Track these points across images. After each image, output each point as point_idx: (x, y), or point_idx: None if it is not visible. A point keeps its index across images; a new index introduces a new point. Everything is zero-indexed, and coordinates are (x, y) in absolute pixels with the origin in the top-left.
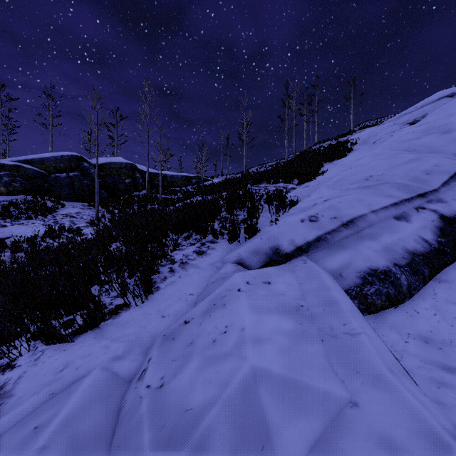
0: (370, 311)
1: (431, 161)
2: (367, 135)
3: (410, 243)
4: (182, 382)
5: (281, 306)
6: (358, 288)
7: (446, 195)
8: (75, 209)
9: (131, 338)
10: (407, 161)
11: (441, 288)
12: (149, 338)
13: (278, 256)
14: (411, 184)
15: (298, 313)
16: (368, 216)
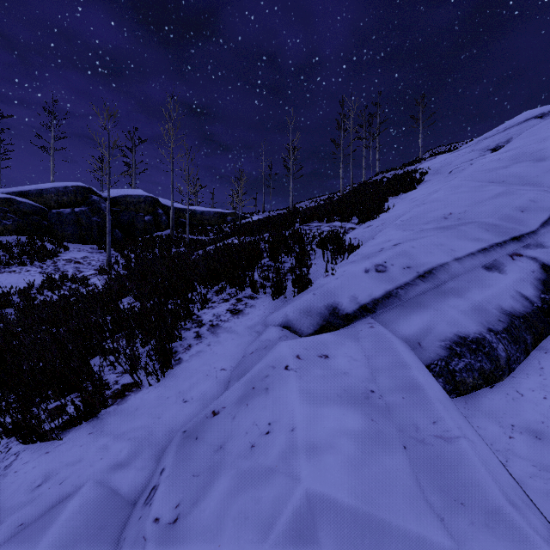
0: (459, 392)
1: (526, 195)
2: (439, 164)
3: (507, 301)
4: (205, 515)
5: (344, 391)
6: (442, 362)
7: (547, 238)
8: (81, 252)
9: (140, 435)
10: (495, 195)
11: (549, 360)
12: (164, 434)
13: (336, 317)
14: (502, 224)
15: (368, 403)
16: (450, 266)
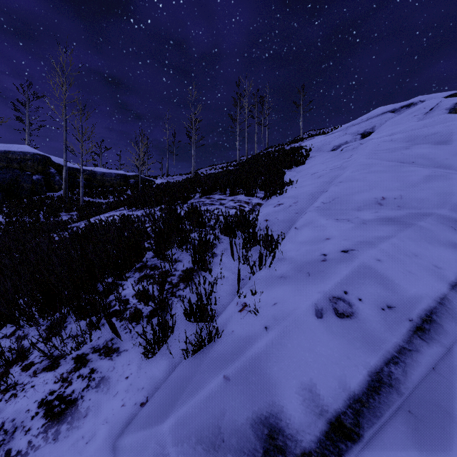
0: None
1: None
2: (320, 143)
3: None
4: None
5: None
6: None
7: None
8: None
9: None
10: (425, 178)
11: None
12: None
13: None
14: None
15: None
16: (451, 302)
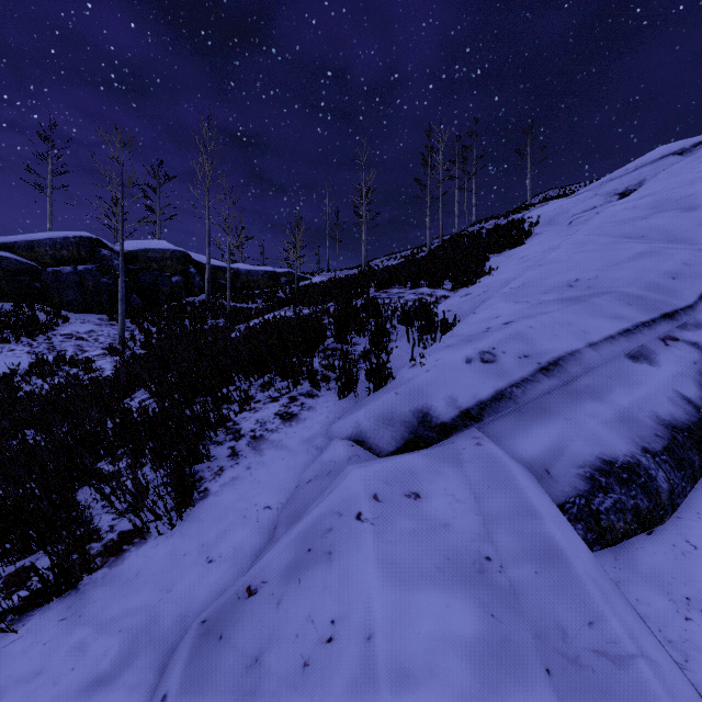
0: (605, 542)
1: (677, 256)
2: (553, 212)
3: (663, 405)
4: None
5: (445, 560)
6: (582, 499)
7: None
8: (86, 325)
9: (137, 622)
10: (635, 255)
11: None
12: (174, 621)
13: (428, 428)
14: (648, 295)
15: (484, 582)
16: (583, 354)
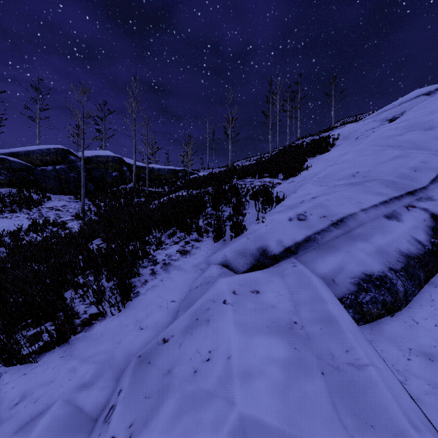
0: (366, 320)
1: (418, 158)
2: (348, 131)
3: (404, 244)
4: (153, 435)
5: (271, 323)
6: (352, 295)
7: (435, 193)
8: (61, 202)
9: (103, 358)
10: (393, 157)
11: None
12: (123, 358)
13: (265, 257)
14: (399, 181)
15: (292, 333)
16: (358, 215)
